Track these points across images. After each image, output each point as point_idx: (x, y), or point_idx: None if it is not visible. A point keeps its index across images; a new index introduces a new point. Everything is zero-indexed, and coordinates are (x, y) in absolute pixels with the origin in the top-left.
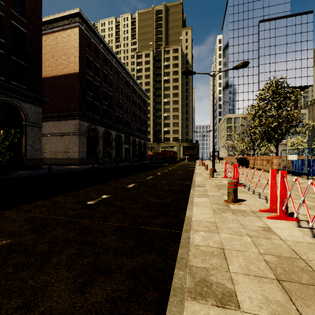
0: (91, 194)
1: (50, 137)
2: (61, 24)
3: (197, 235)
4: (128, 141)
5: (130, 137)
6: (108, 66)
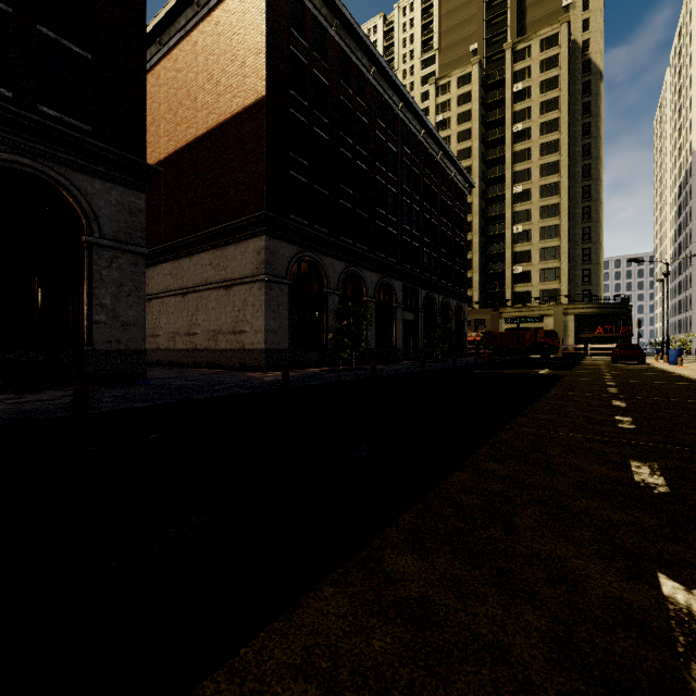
0: None
1: (206, 292)
2: None
3: None
4: (413, 301)
5: (418, 290)
6: (355, 87)
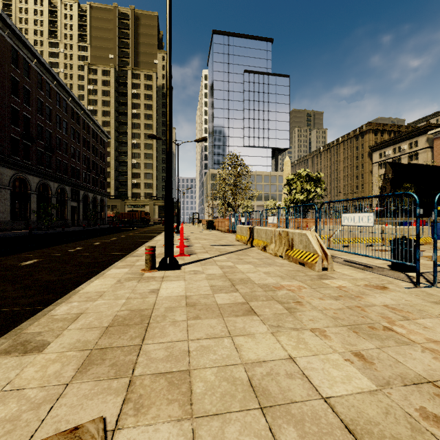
0: (66, 248)
1: None
2: None
3: (139, 252)
4: (77, 196)
5: (79, 191)
6: (45, 91)
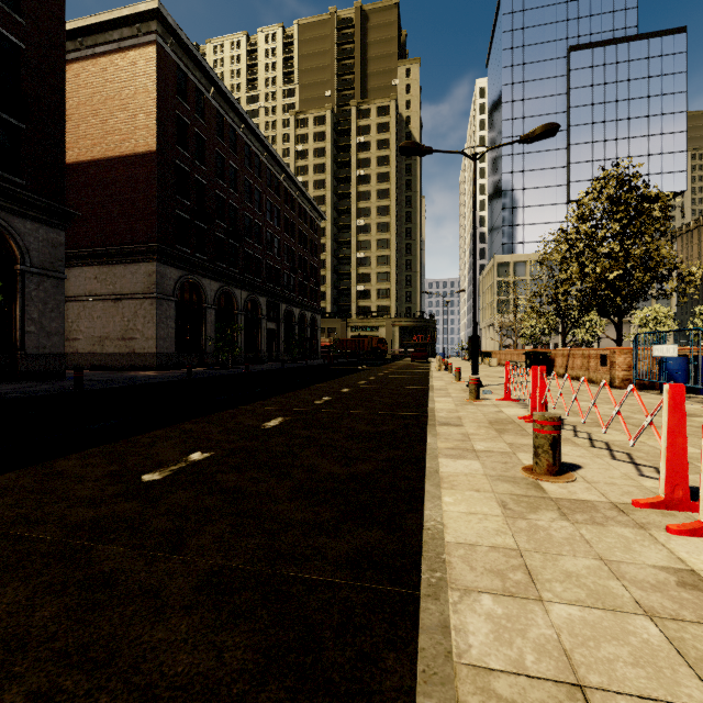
0: (163, 450)
1: (90, 302)
2: (116, 37)
3: (473, 613)
4: (276, 313)
5: (279, 304)
6: (228, 140)
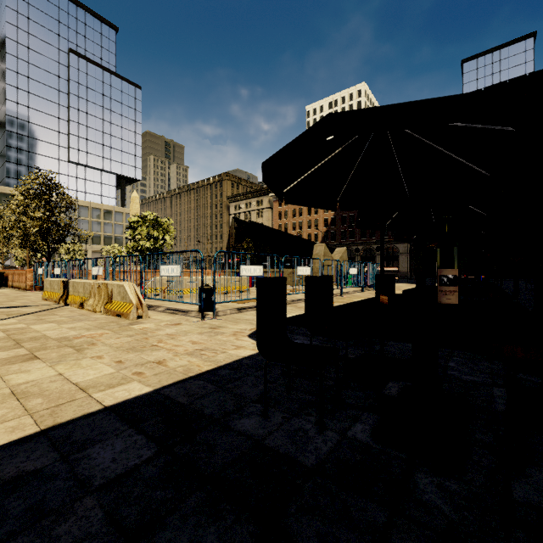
0: None
1: None
2: None
3: None
4: None
5: None
6: None
